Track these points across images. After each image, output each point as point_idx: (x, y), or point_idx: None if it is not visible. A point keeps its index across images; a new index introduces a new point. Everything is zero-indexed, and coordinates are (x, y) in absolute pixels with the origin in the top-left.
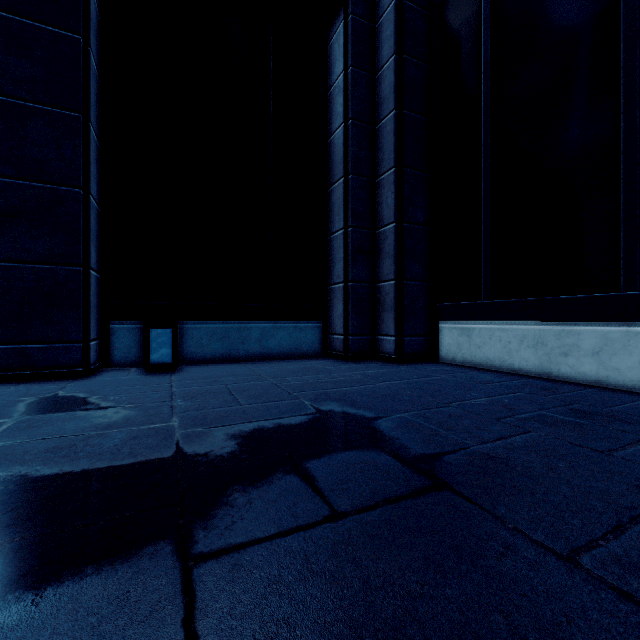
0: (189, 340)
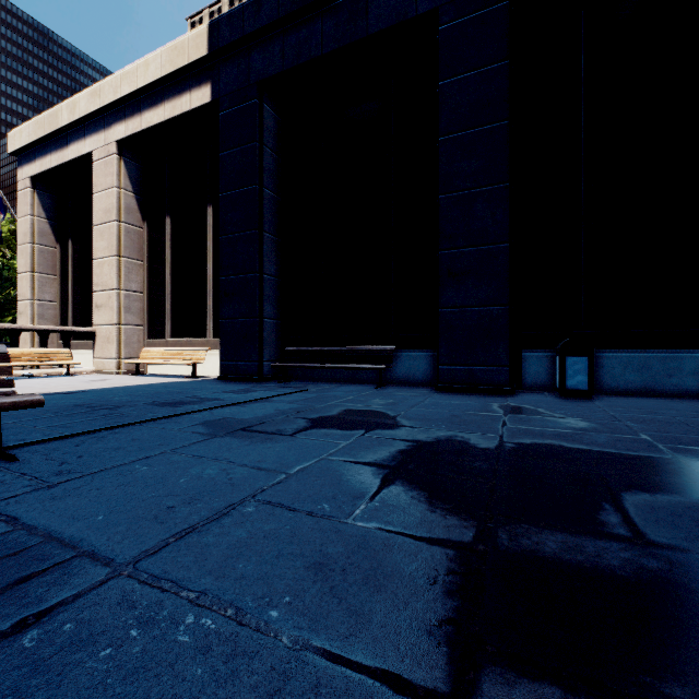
0: (598, 369)
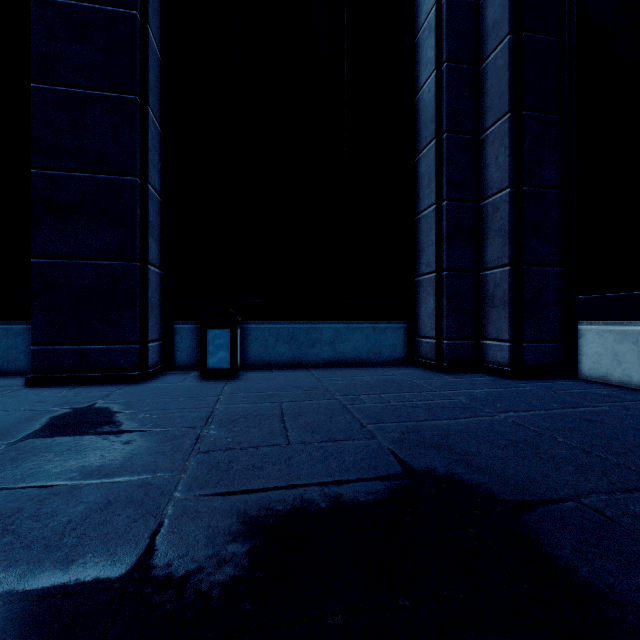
0: (253, 342)
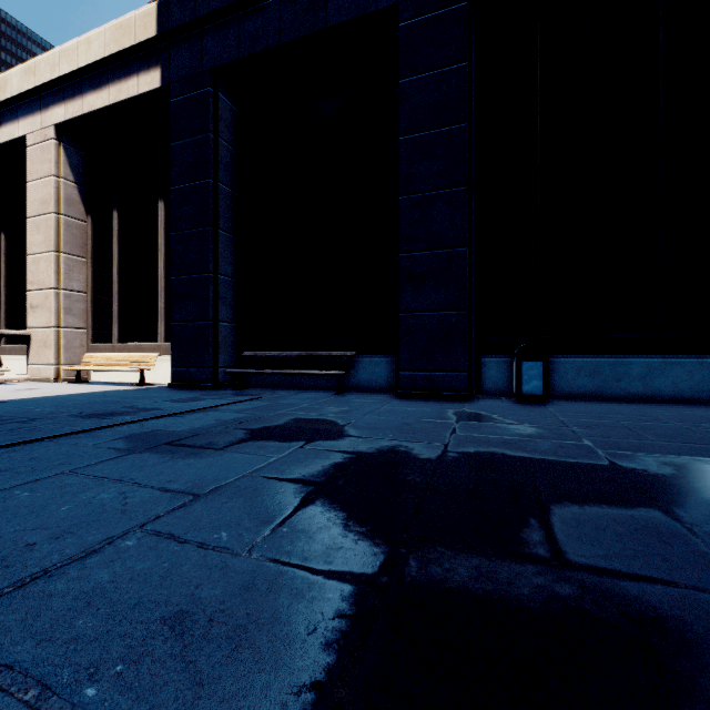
0: (553, 374)
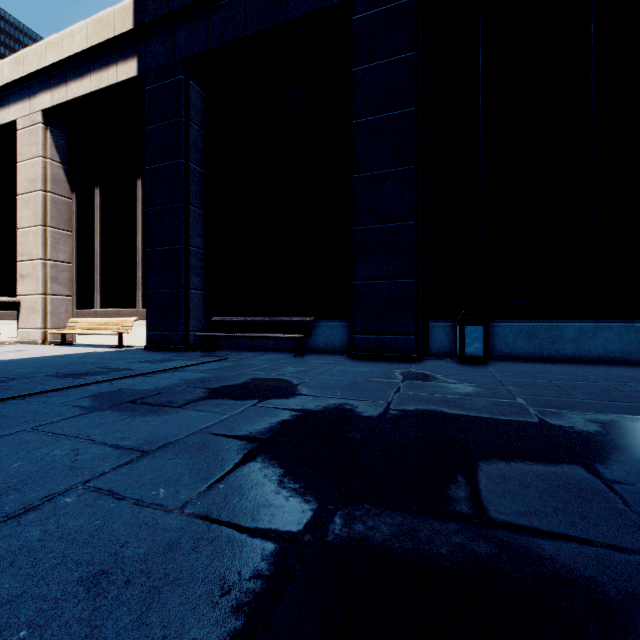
0: (494, 337)
